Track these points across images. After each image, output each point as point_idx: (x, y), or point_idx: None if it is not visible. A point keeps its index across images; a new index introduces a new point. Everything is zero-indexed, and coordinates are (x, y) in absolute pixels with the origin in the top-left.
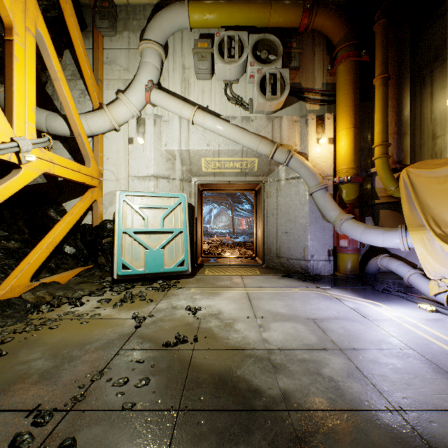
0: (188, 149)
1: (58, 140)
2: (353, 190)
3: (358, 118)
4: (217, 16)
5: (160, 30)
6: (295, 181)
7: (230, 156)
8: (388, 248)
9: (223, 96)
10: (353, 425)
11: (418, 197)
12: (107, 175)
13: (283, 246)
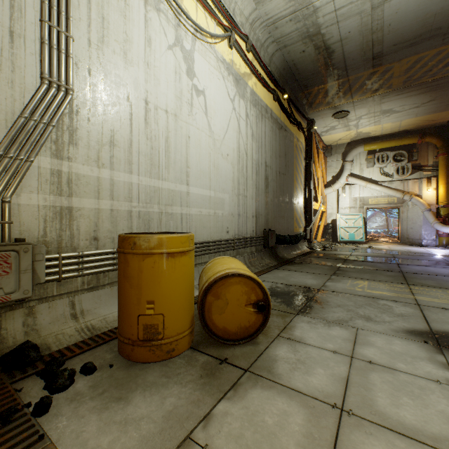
0: (363, 196)
1: None
2: (445, 210)
3: (448, 179)
4: (376, 147)
5: (352, 156)
6: (415, 206)
7: (382, 197)
8: None
9: (379, 173)
10: (400, 251)
11: None
12: (328, 207)
13: (409, 234)
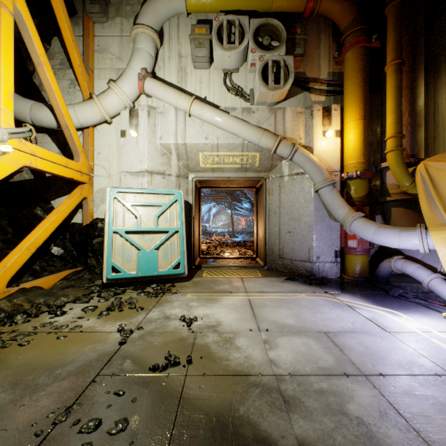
0: (185, 143)
1: (46, 133)
2: (362, 186)
3: (368, 109)
4: None
5: (154, 14)
6: (300, 177)
7: (230, 150)
8: (402, 249)
9: (222, 87)
10: None
11: (438, 193)
12: (98, 171)
13: (286, 247)
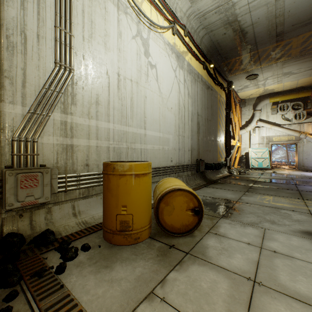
0: (268, 135)
1: None
2: None
3: None
4: (278, 99)
5: (260, 106)
6: (309, 143)
7: (283, 136)
8: None
9: (281, 119)
10: (297, 175)
11: None
12: (242, 143)
13: (305, 163)
